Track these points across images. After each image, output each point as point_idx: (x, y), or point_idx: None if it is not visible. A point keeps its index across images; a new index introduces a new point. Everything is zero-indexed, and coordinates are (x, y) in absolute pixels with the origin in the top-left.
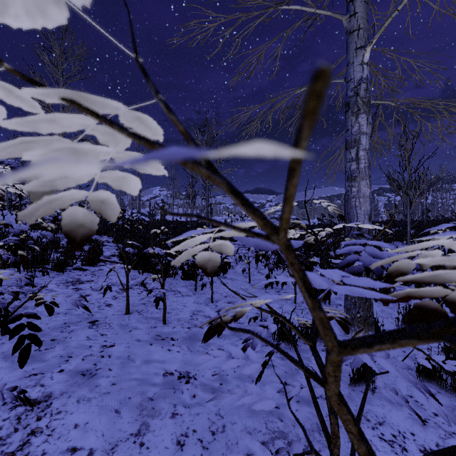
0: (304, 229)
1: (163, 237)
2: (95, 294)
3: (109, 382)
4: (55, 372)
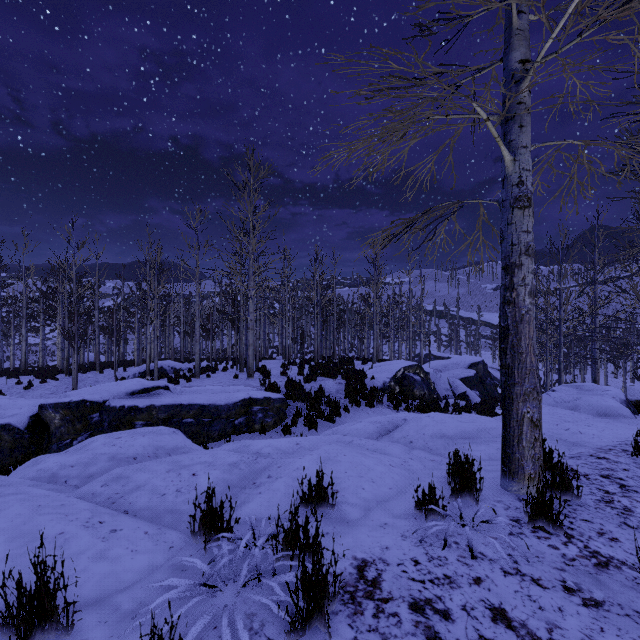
0: None
1: None
2: None
3: None
4: None
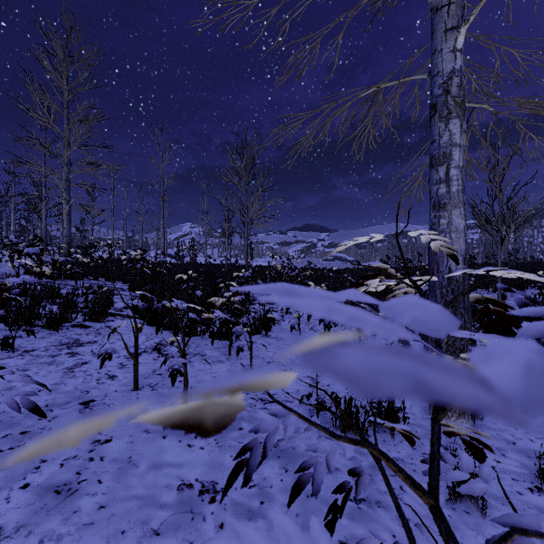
0: (397, 278)
1: (190, 284)
2: (96, 361)
3: (95, 505)
4: (15, 489)
